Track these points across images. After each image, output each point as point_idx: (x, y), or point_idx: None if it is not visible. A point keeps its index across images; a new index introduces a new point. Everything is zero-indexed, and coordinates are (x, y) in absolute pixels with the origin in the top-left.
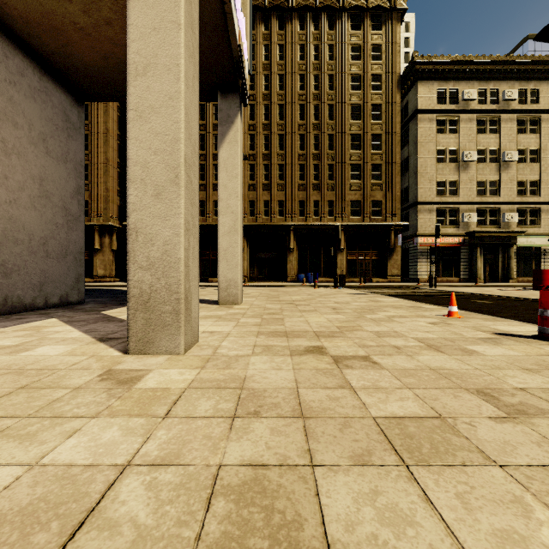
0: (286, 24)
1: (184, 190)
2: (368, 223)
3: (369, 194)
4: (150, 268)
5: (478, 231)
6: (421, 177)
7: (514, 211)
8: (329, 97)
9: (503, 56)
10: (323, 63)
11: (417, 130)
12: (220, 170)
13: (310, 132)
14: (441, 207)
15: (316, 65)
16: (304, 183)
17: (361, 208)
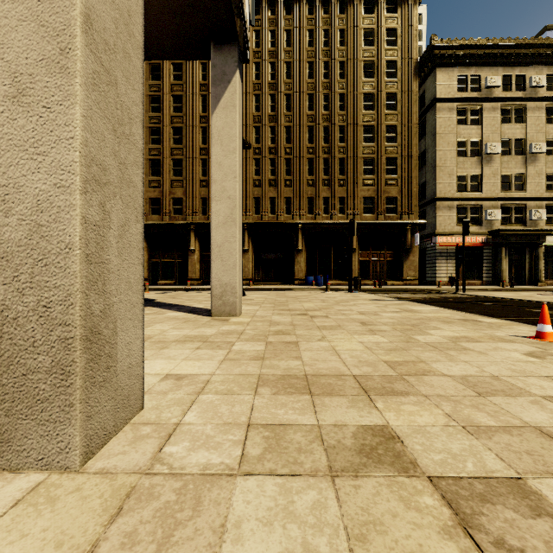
0: (293, 8)
1: (85, 88)
2: (382, 221)
3: (383, 190)
4: (1, 267)
5: (503, 229)
6: (440, 172)
7: (542, 208)
8: (340, 86)
9: (531, 38)
10: (334, 50)
11: (435, 121)
12: (213, 143)
13: (320, 124)
14: (462, 203)
15: (326, 52)
16: (313, 178)
17: (375, 205)
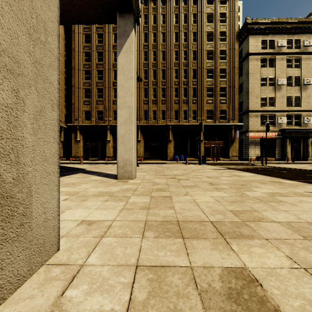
0: (166, 1)
1: None
2: (218, 124)
3: (218, 106)
4: None
5: (288, 128)
6: (251, 95)
7: (310, 116)
8: (193, 46)
9: (304, 18)
10: (190, 25)
11: (248, 66)
12: (119, 73)
13: (182, 68)
14: (263, 113)
15: (185, 26)
16: (178, 99)
17: (213, 115)
